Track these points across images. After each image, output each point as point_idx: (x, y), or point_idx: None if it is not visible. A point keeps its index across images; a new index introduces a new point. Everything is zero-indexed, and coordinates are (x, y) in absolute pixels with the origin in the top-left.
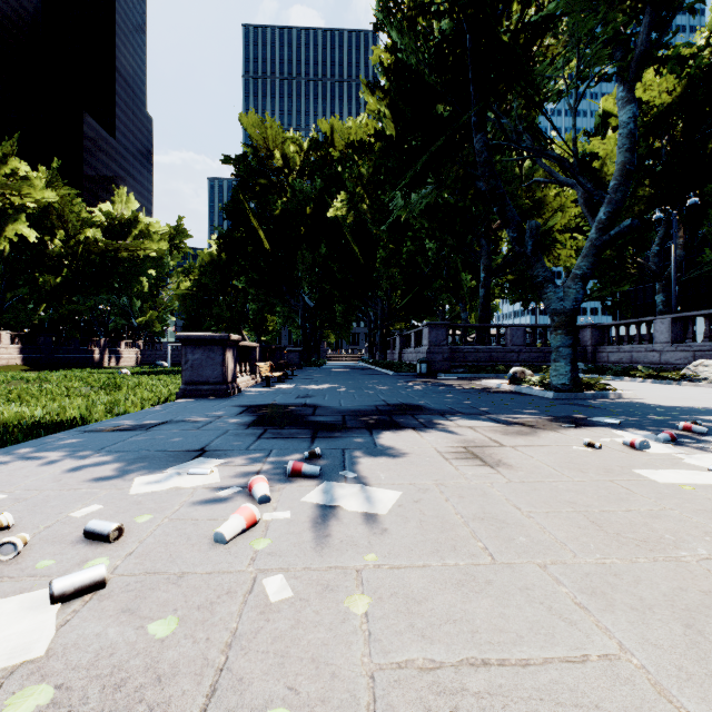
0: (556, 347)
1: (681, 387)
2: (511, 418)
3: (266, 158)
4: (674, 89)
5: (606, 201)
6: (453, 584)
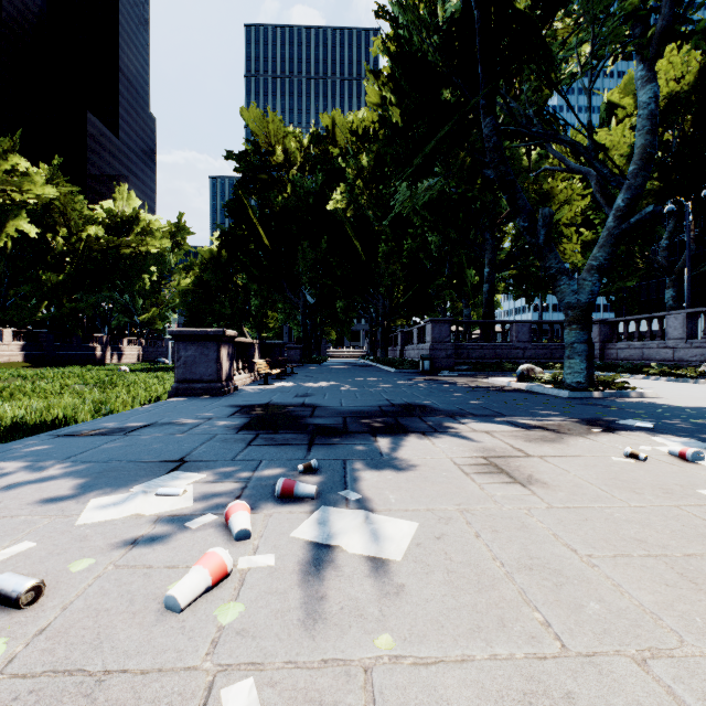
0: (571, 343)
1: (700, 385)
2: (529, 421)
3: (266, 153)
4: (686, 77)
5: (625, 187)
6: (514, 702)
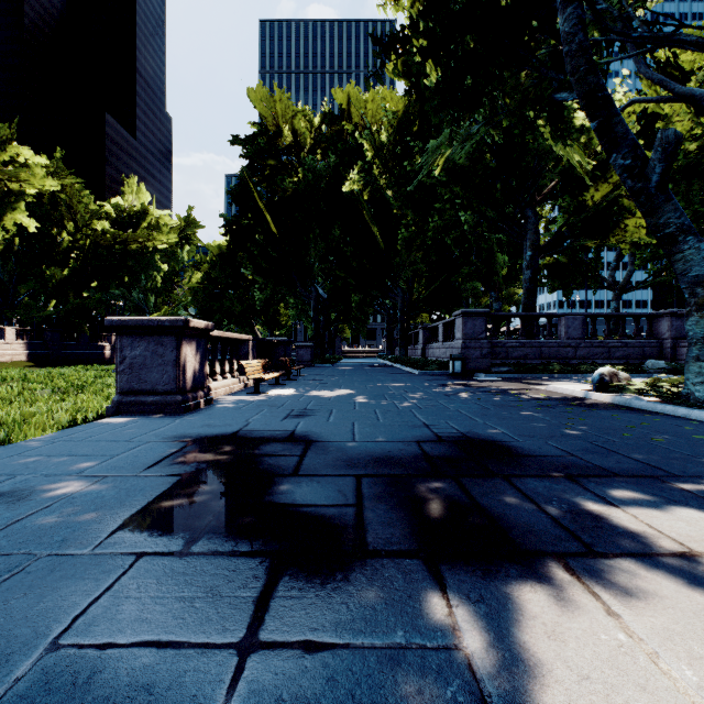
0: (702, 337)
1: None
2: None
3: (275, 135)
4: None
5: None
6: None
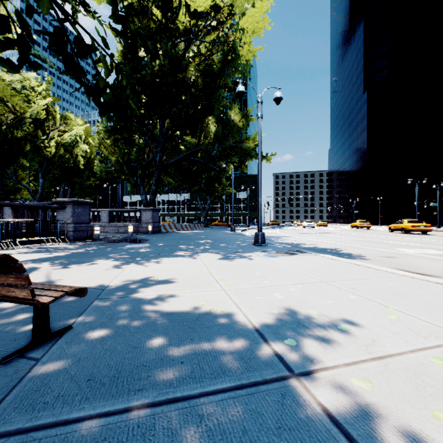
0: None
1: None
2: None
3: None
4: None
5: (37, 200)
6: None
